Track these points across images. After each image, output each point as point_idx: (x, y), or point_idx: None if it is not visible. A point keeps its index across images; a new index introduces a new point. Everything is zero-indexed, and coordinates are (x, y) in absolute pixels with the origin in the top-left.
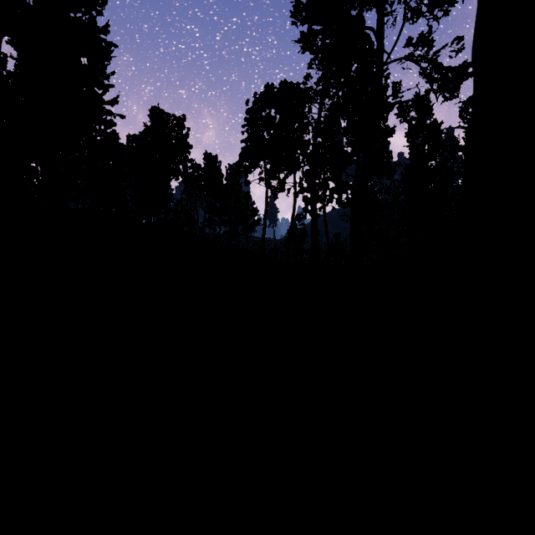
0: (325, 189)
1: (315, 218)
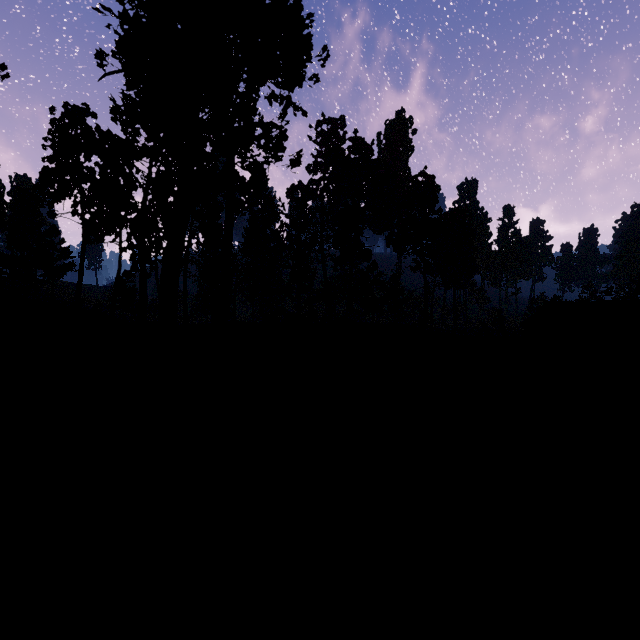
0: (158, 247)
1: (144, 280)
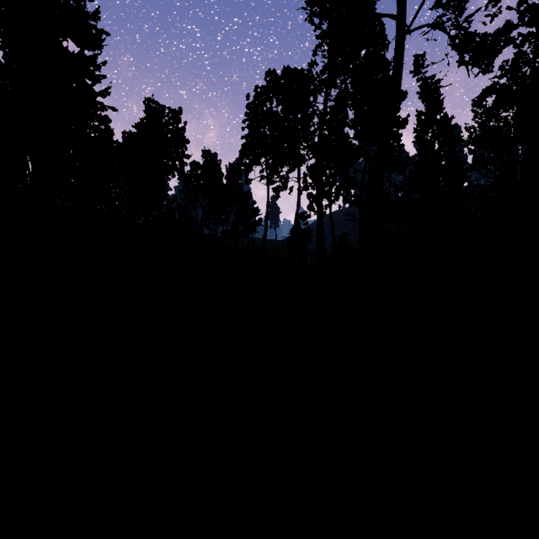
0: (331, 185)
1: (321, 216)
